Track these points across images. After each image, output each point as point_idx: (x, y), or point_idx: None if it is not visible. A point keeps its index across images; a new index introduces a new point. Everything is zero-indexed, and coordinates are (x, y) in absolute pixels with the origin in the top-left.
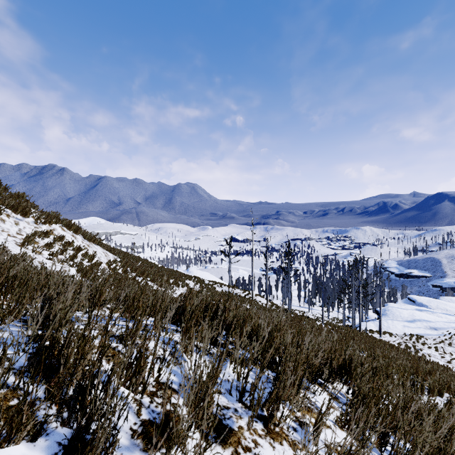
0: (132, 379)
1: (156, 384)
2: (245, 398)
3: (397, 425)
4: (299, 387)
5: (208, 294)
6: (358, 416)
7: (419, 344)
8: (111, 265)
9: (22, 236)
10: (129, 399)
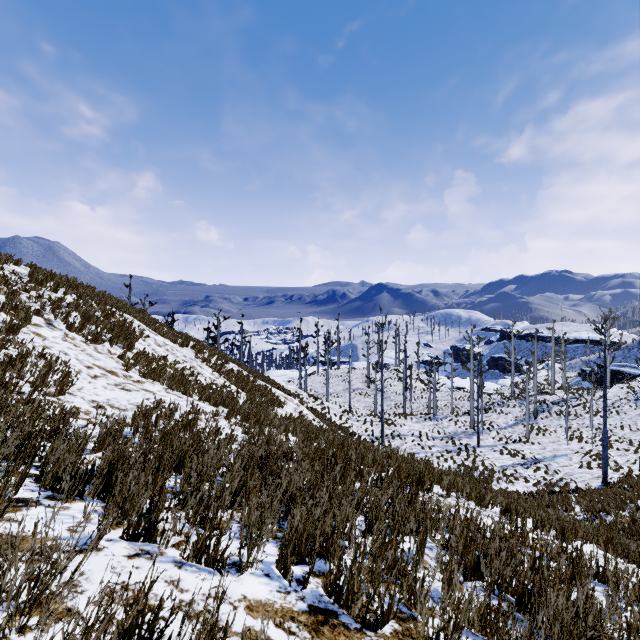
0: None
1: None
2: None
3: None
4: None
5: None
6: None
7: None
8: None
9: None
10: None
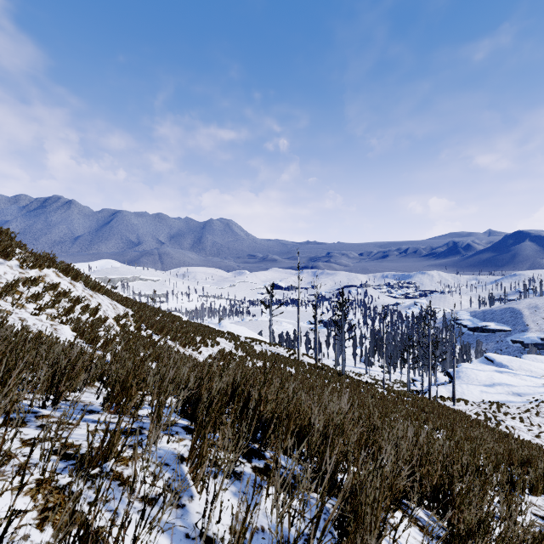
0: None
1: None
2: None
3: None
4: (379, 538)
5: (244, 355)
6: None
7: (501, 414)
8: (121, 320)
9: (1, 284)
10: None
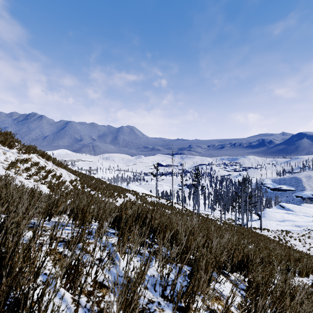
0: (71, 283)
1: (93, 284)
2: (167, 291)
3: (285, 310)
4: (209, 281)
5: (141, 203)
6: (258, 308)
7: (288, 237)
8: (73, 183)
9: (8, 162)
10: (68, 300)
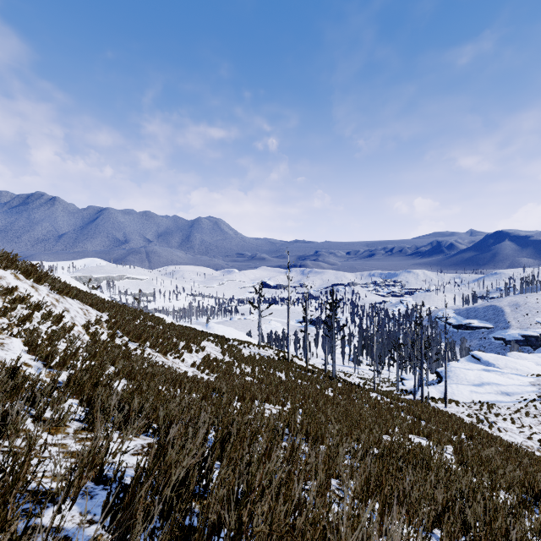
0: None
1: None
2: None
3: None
4: None
5: (231, 361)
6: None
7: (492, 415)
8: (91, 328)
9: None
10: None
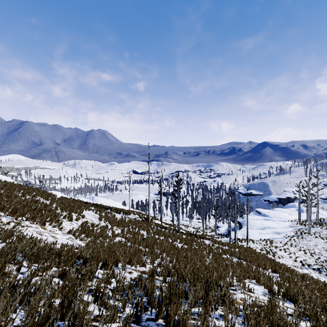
0: None
1: None
2: None
3: None
4: None
5: (105, 225)
6: None
7: (273, 247)
8: None
9: None
10: None
